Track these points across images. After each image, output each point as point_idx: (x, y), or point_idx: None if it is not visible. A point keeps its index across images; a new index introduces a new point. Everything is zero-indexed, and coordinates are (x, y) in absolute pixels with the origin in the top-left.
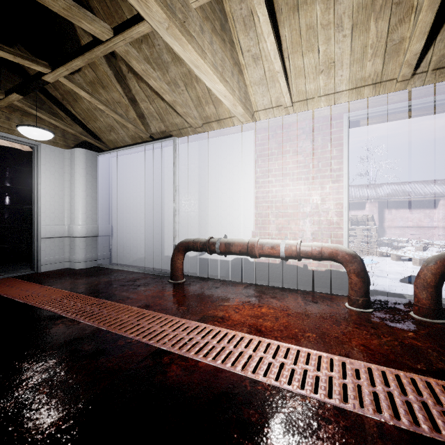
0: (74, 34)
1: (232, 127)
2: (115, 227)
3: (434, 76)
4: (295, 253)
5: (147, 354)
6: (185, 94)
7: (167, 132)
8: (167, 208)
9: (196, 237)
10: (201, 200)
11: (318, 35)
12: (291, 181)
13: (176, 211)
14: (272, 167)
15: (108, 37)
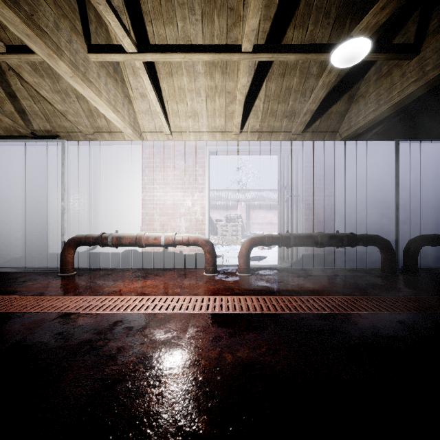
0: None
1: (123, 140)
2: None
3: (251, 135)
4: (172, 242)
5: (56, 317)
6: (77, 105)
7: (53, 132)
8: (53, 206)
9: (86, 233)
10: (91, 200)
11: (186, 95)
12: (171, 189)
13: (65, 209)
14: (157, 177)
15: None
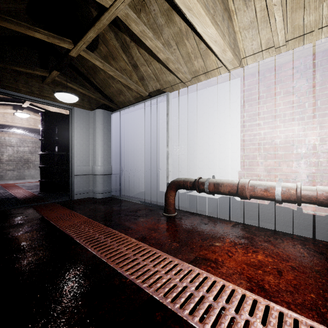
0: (91, 18)
1: (219, 77)
2: (123, 167)
3: None
4: (295, 197)
5: (139, 304)
6: (177, 53)
7: (161, 89)
8: (162, 152)
9: (185, 176)
10: (190, 145)
11: None
12: (282, 123)
13: (169, 154)
14: (260, 110)
15: (110, 2)
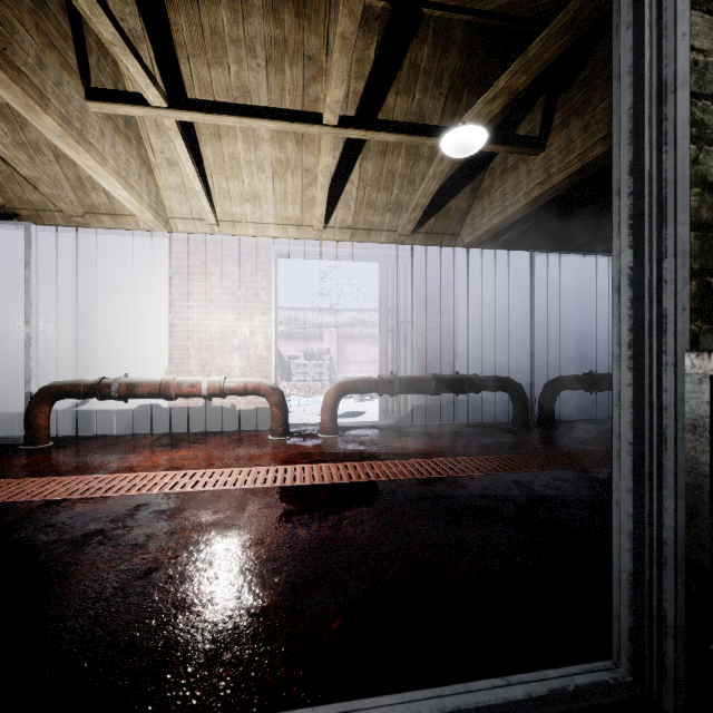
0: None
1: (136, 228)
2: None
3: (341, 232)
4: (219, 390)
5: (37, 506)
6: (56, 168)
7: (7, 208)
8: (5, 332)
9: (69, 379)
10: (79, 324)
11: (242, 168)
12: (218, 309)
13: (31, 339)
14: (193, 289)
15: None
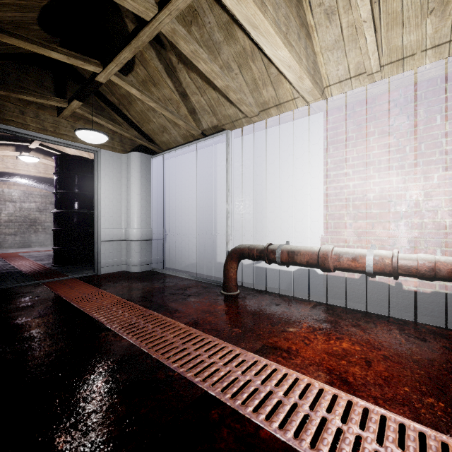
0: (125, 31)
1: (295, 111)
2: (168, 230)
3: None
4: (390, 268)
5: (190, 401)
6: (240, 79)
7: (219, 126)
8: (220, 210)
9: (251, 242)
10: (257, 200)
11: None
12: (377, 172)
13: (229, 213)
14: (348, 155)
15: (152, 14)
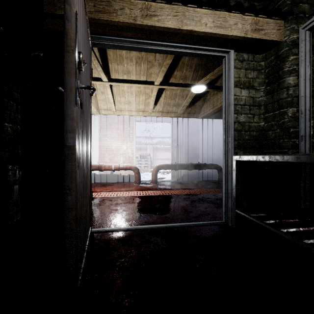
0: None
1: None
2: None
3: (158, 113)
4: (118, 168)
5: None
6: None
7: None
8: None
9: None
10: None
11: (125, 93)
12: (115, 140)
13: None
14: (107, 133)
15: None
